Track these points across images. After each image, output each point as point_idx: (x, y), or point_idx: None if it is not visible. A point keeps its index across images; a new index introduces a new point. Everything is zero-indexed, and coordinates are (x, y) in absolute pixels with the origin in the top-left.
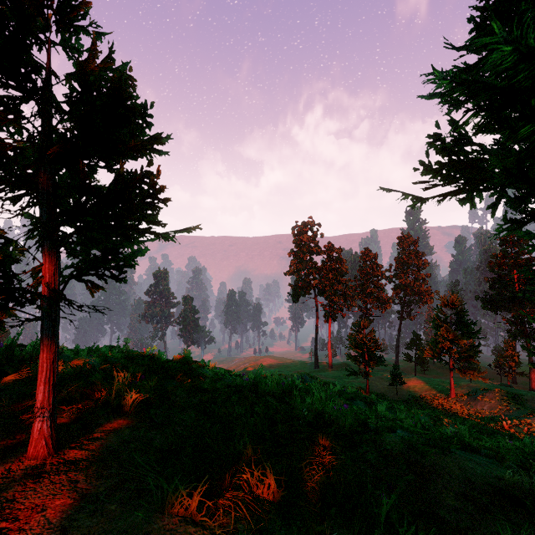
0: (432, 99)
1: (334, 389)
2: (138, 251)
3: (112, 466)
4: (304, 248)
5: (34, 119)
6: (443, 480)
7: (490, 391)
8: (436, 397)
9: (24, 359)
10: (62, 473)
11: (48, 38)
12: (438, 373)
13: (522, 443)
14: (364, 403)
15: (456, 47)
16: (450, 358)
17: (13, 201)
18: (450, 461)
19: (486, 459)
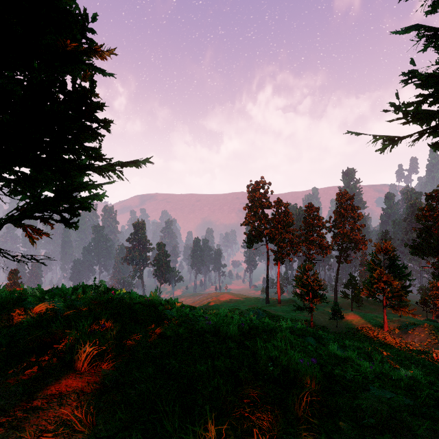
0: (408, 32)
1: (286, 326)
2: (96, 196)
3: None
4: (257, 203)
5: None
6: None
7: (419, 326)
8: (371, 330)
9: None
10: None
11: None
12: (371, 308)
13: None
14: (313, 338)
15: None
16: (383, 296)
17: None
18: None
19: None
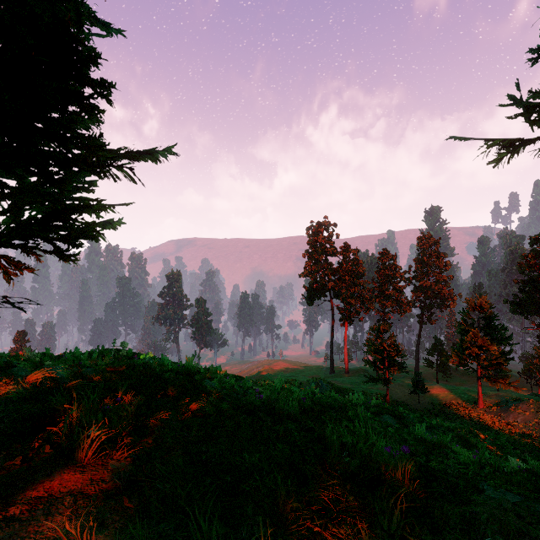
0: None
1: (358, 401)
2: (108, 224)
3: None
4: (319, 249)
5: None
6: None
7: (523, 402)
8: (462, 407)
9: None
10: None
11: None
12: (461, 380)
13: None
14: (392, 417)
15: None
16: (477, 365)
17: None
18: None
19: None
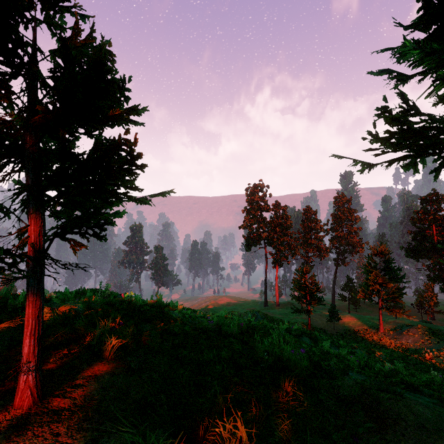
0: (381, 74)
1: (283, 327)
2: (117, 211)
3: (92, 417)
4: (256, 206)
5: (21, 91)
6: (400, 426)
7: (413, 327)
8: (367, 331)
9: (17, 307)
10: (45, 424)
11: (34, 17)
12: (368, 310)
13: (443, 372)
14: (309, 338)
15: (404, 26)
16: (379, 298)
17: (2, 167)
18: (402, 406)
19: (430, 399)
